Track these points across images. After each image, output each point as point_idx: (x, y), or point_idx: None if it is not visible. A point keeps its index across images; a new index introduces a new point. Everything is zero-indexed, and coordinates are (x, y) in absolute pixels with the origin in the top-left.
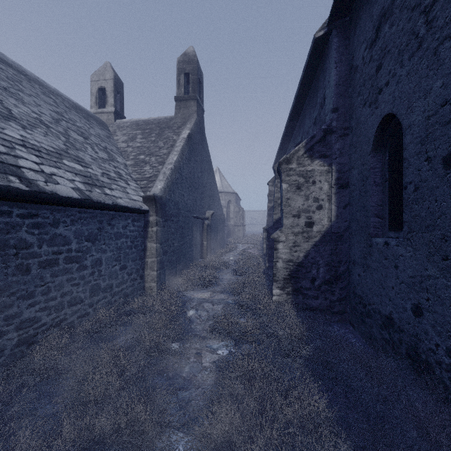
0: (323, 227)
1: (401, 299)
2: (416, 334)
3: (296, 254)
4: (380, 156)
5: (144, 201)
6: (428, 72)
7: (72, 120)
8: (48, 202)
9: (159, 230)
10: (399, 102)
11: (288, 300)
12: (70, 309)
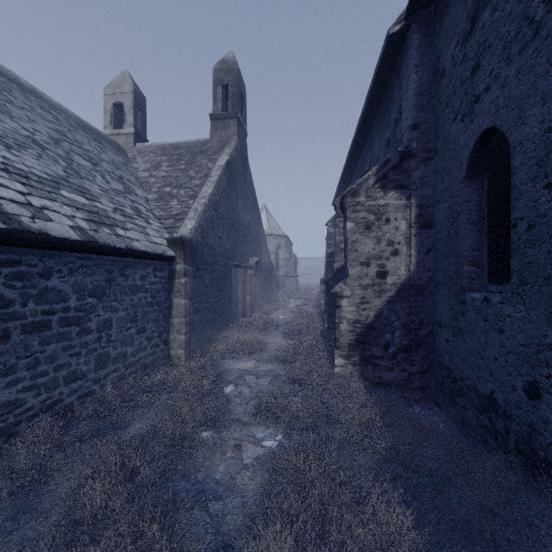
0: (399, 279)
1: (508, 374)
2: (530, 422)
3: (364, 312)
4: (475, 186)
5: (168, 244)
6: (549, 68)
7: (77, 141)
8: (35, 245)
9: (189, 282)
10: (504, 112)
11: (354, 372)
12: (68, 387)
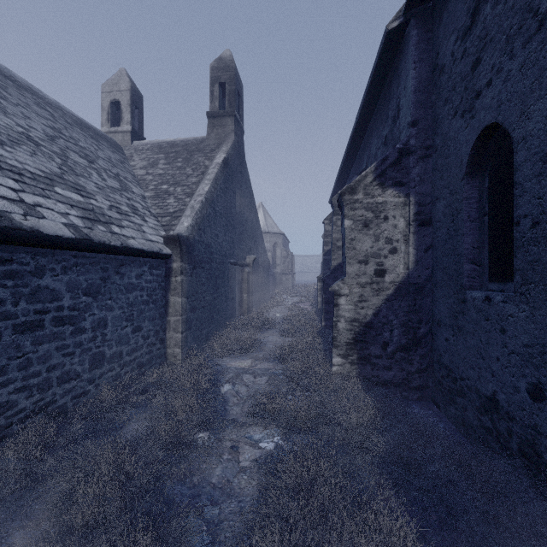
0: (397, 277)
1: (510, 375)
2: (534, 425)
3: (363, 311)
4: (476, 183)
5: (165, 242)
6: None
7: (73, 138)
8: (26, 243)
9: (185, 280)
10: (507, 107)
11: (352, 371)
12: (61, 388)
